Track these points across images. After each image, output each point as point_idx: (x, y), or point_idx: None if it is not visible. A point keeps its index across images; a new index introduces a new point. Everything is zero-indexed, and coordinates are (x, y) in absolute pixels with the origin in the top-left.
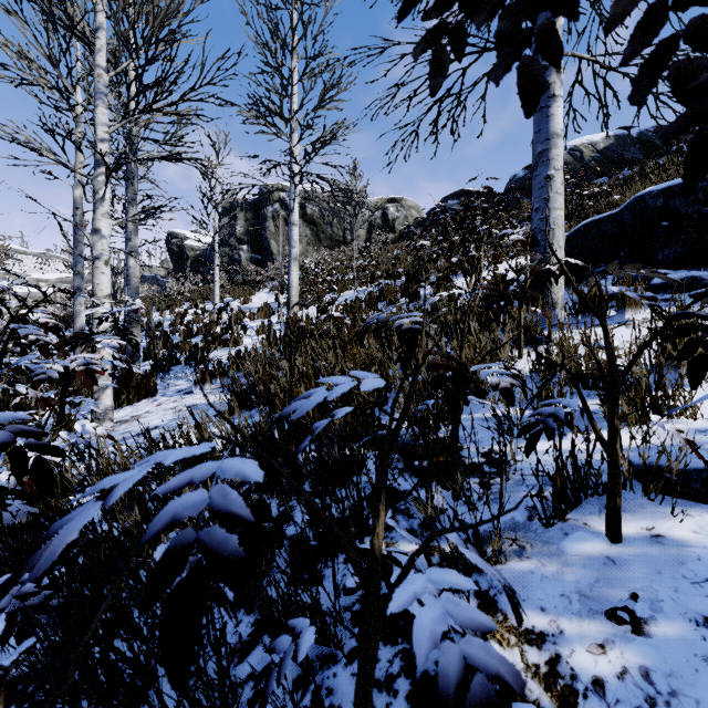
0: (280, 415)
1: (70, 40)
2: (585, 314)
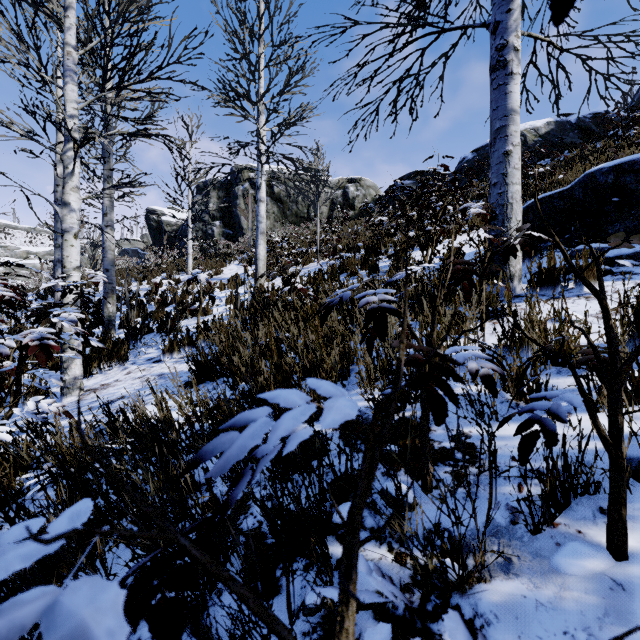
0: (199, 456)
1: (35, 15)
2: (543, 287)
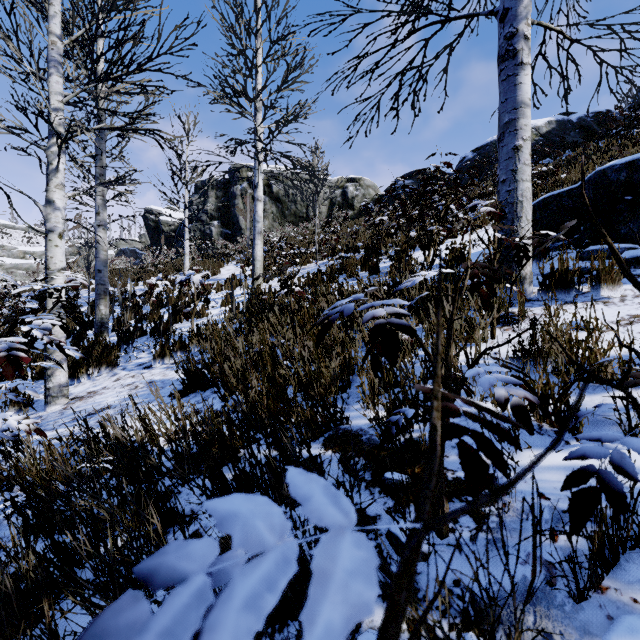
0: None
1: None
2: (556, 290)
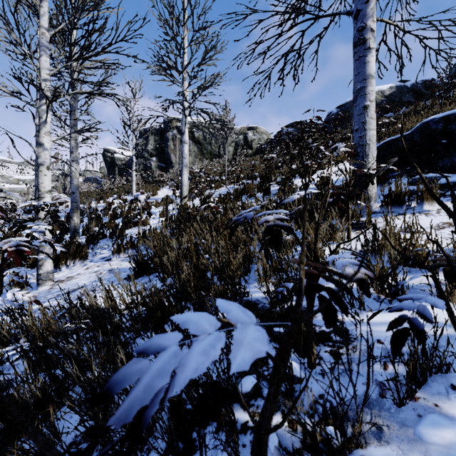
0: (109, 387)
1: (17, 4)
2: (393, 206)
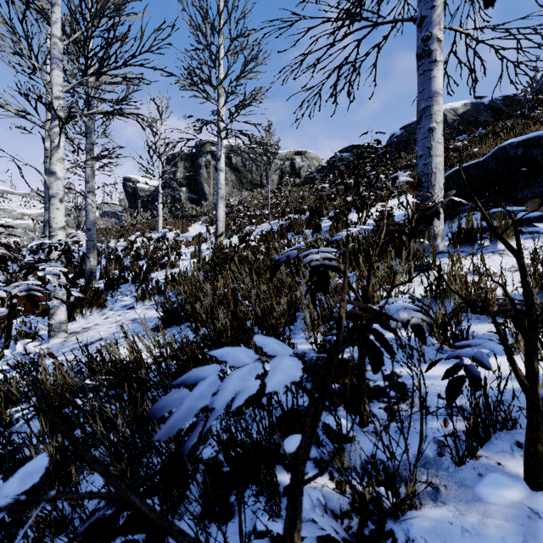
0: (150, 413)
1: (25, 10)
2: (463, 244)
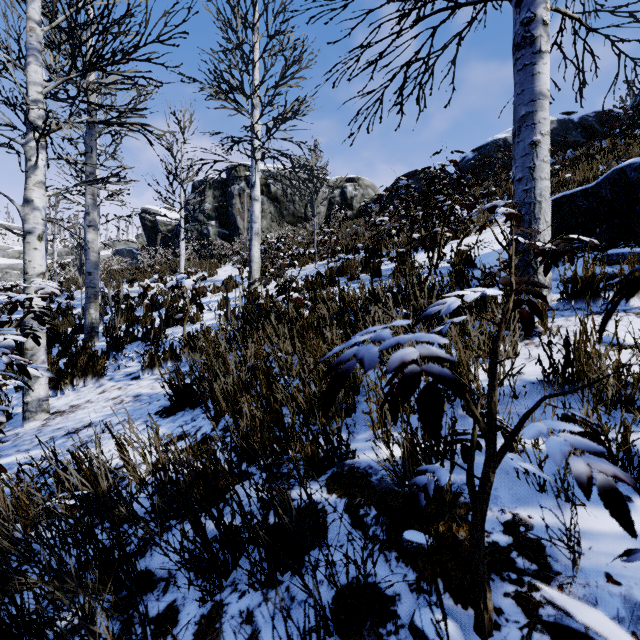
0: None
1: None
2: (579, 299)
